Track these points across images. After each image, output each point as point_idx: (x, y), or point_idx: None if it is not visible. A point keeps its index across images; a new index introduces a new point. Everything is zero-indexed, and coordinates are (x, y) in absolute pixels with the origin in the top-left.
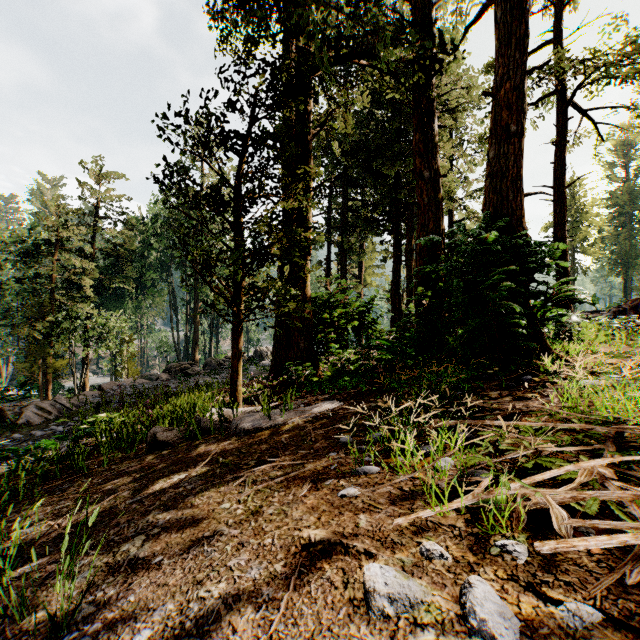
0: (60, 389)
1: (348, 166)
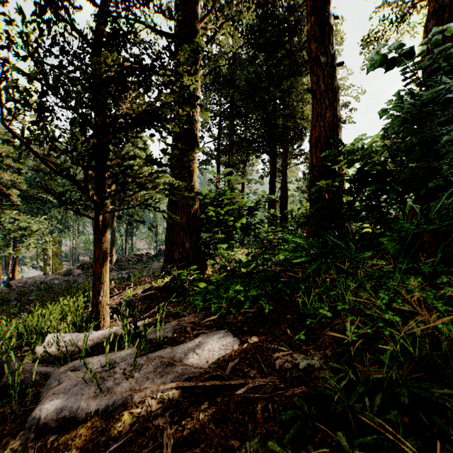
0: (0, 281)
1: (234, 98)
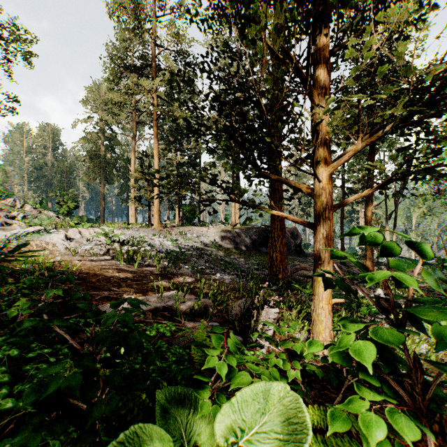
0: None
1: None
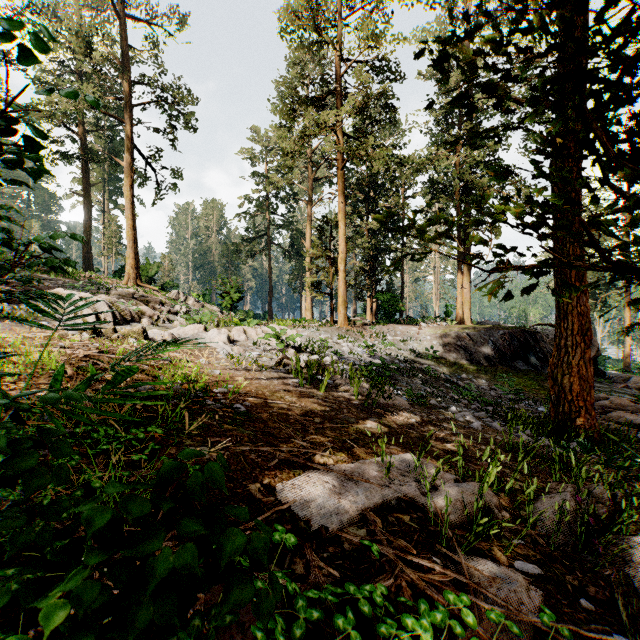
0: None
1: None
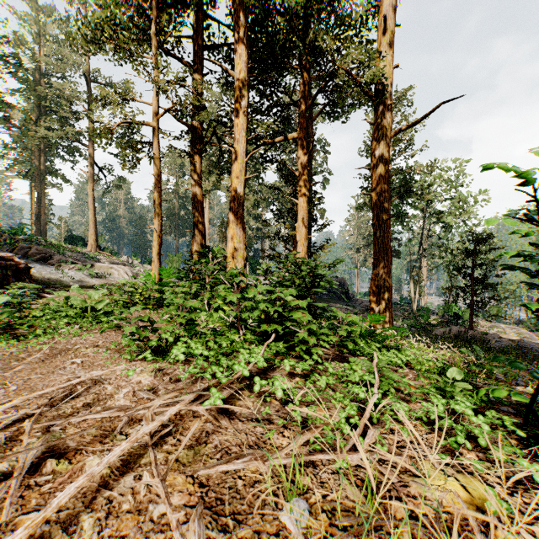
0: None
1: None
